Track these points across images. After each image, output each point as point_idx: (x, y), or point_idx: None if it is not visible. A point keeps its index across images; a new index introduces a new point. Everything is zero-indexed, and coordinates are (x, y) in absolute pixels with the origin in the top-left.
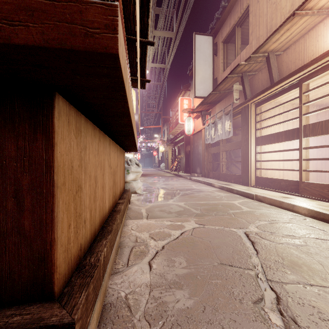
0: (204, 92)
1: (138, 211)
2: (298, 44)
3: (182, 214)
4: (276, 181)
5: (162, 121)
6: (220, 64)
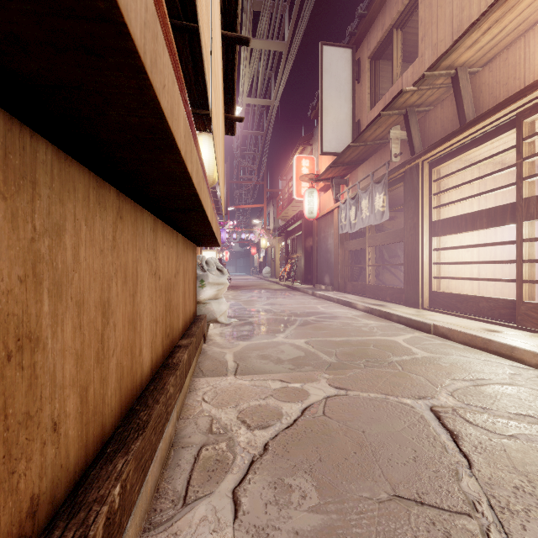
0: (337, 144)
1: (219, 357)
2: (513, 50)
3: (302, 364)
4: (470, 300)
5: (265, 197)
6: (365, 96)
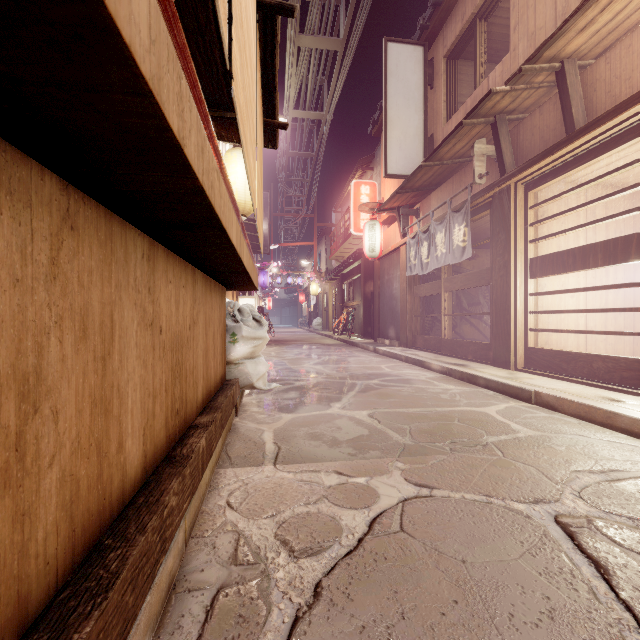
0: (406, 165)
1: (254, 436)
2: (639, 34)
3: (366, 447)
4: (580, 359)
5: (316, 233)
6: (440, 105)
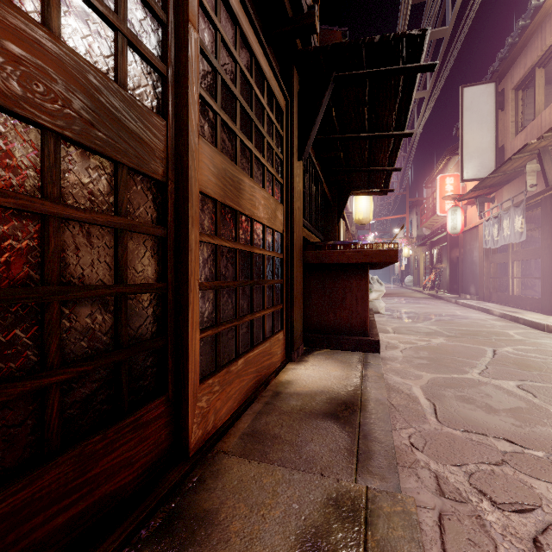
0: (479, 171)
1: (383, 328)
2: None
3: (431, 334)
4: None
5: (407, 207)
6: (509, 124)
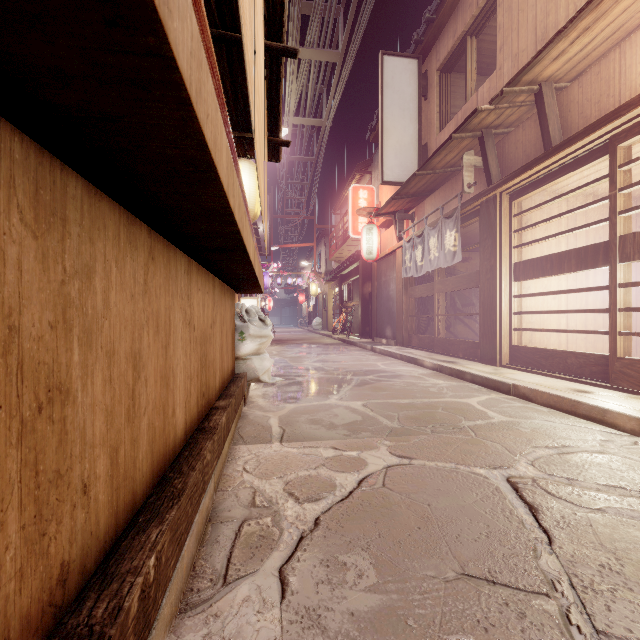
0: (401, 172)
1: (261, 422)
2: (606, 63)
3: (359, 429)
4: (556, 356)
5: (315, 235)
6: (434, 115)
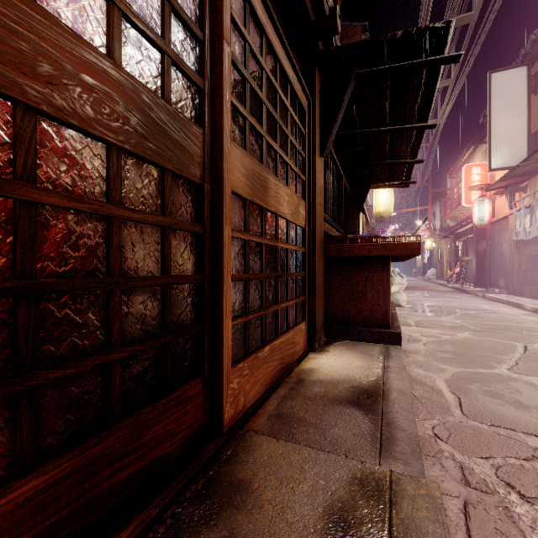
0: (509, 159)
1: (405, 321)
2: None
3: (456, 328)
4: None
5: (430, 198)
6: None
